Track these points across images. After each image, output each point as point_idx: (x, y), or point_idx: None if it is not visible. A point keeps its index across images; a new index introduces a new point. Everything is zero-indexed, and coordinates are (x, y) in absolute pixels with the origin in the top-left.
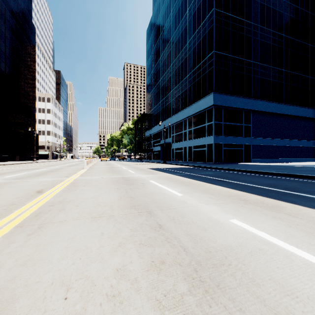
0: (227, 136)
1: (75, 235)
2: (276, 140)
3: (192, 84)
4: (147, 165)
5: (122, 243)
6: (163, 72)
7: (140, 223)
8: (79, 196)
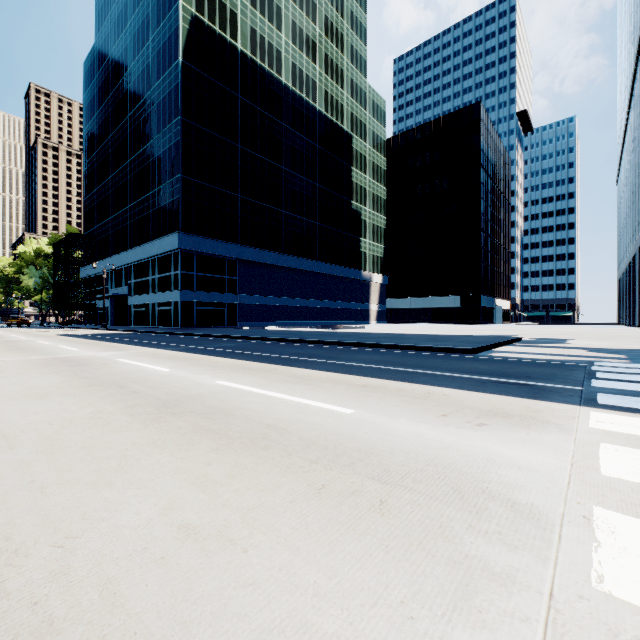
0: (201, 291)
1: None
2: (274, 298)
3: (156, 208)
4: (63, 332)
5: None
6: (115, 167)
7: (7, 347)
8: None
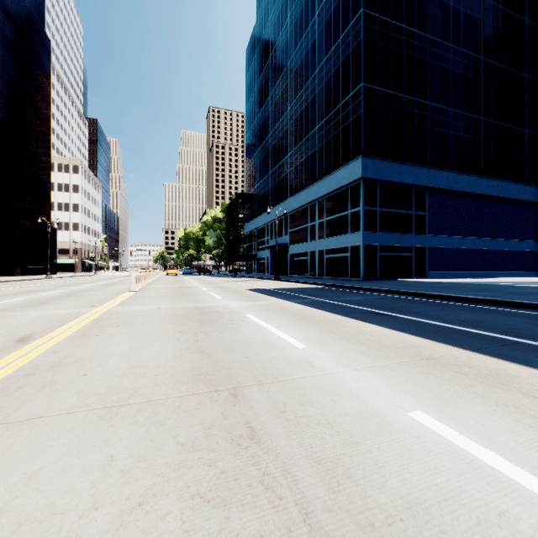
0: (385, 232)
1: (43, 463)
2: (470, 240)
3: (324, 142)
4: (246, 283)
5: (150, 495)
6: (275, 122)
7: (207, 425)
8: (99, 349)
